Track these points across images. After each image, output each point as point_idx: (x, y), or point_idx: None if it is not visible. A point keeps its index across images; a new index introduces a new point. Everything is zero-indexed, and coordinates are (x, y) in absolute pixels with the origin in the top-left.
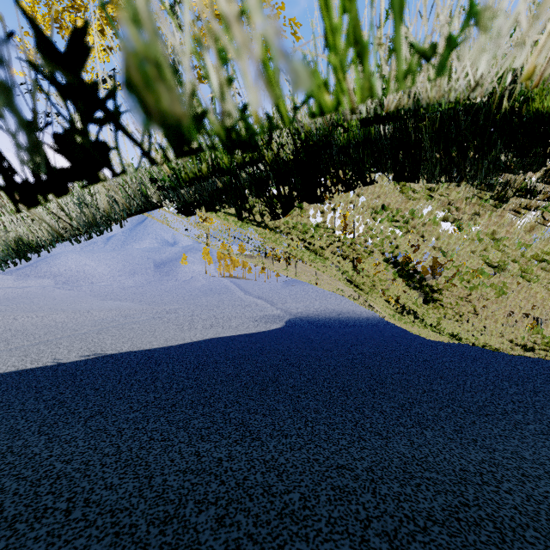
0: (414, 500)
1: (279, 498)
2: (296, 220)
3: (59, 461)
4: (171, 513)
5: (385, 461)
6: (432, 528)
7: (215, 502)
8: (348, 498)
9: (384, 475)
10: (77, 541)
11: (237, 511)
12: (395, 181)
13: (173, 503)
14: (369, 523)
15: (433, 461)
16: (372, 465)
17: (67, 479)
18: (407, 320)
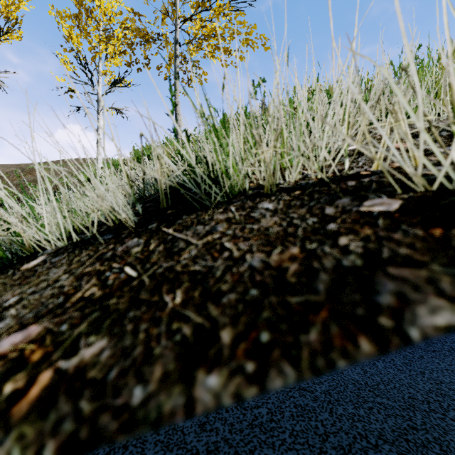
0: (367, 421)
1: (250, 412)
2: None
3: None
4: None
5: (341, 386)
6: (383, 446)
7: None
8: (308, 415)
9: (340, 398)
10: None
11: (216, 420)
12: None
13: None
14: (326, 438)
15: (384, 389)
16: (329, 389)
17: None
18: None
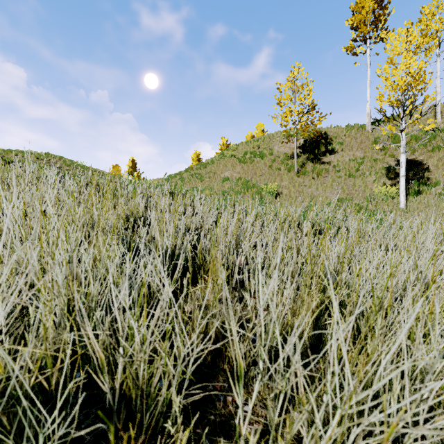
0: None
1: None
2: None
3: None
4: None
5: None
6: None
7: None
8: None
9: None
10: None
11: None
12: None
13: None
14: None
15: None
16: None
17: None
18: None
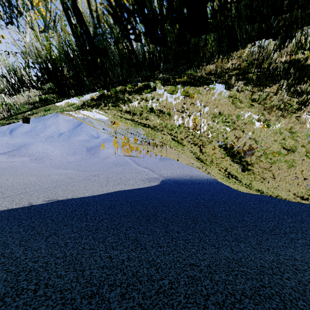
0: (234, 284)
1: (157, 283)
2: (167, 122)
3: (31, 262)
4: (95, 291)
5: (217, 261)
6: (244, 300)
7: (120, 285)
8: (196, 282)
9: (217, 269)
10: (40, 308)
11: (133, 290)
12: (229, 96)
13: (96, 285)
14: (208, 297)
15: (244, 261)
16: (210, 263)
17: (35, 272)
18: (231, 181)
